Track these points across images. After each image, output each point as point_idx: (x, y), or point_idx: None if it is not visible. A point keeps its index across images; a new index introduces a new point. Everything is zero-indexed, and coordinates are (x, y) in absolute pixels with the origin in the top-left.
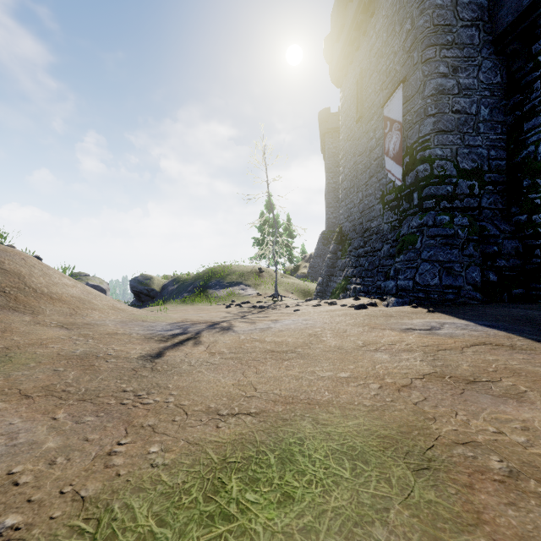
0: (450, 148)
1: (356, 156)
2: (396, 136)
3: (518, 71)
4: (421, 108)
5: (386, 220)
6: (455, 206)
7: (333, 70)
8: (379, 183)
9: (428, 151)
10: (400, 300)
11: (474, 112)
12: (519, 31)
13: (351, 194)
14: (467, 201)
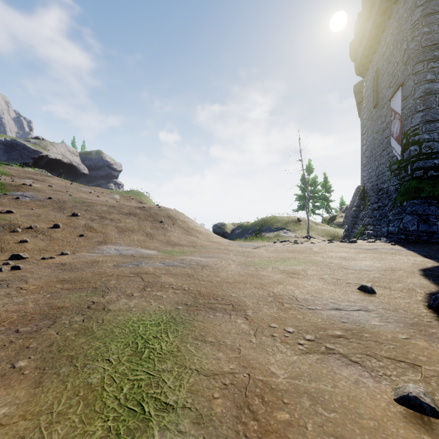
0: (437, 132)
1: (374, 133)
2: (397, 124)
3: None
4: (412, 106)
5: (392, 183)
6: None
7: (357, 66)
8: (388, 155)
9: (417, 137)
10: (388, 240)
11: None
12: None
13: (370, 162)
14: None
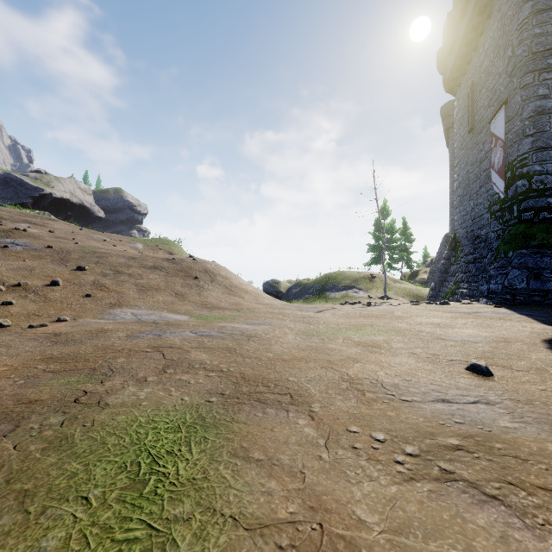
0: (551, 162)
1: (468, 166)
2: (499, 152)
3: None
4: (519, 129)
5: (493, 229)
6: None
7: (446, 81)
8: (487, 193)
9: (526, 168)
10: (489, 301)
11: None
12: None
13: (464, 202)
14: None
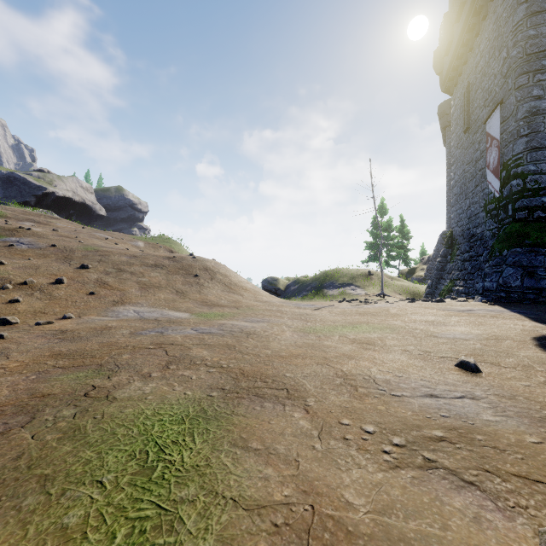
0: (545, 162)
1: (464, 165)
2: (494, 152)
3: None
4: (514, 130)
5: (488, 227)
6: None
7: (443, 81)
8: (482, 192)
9: (521, 168)
10: (484, 299)
11: None
12: None
13: (460, 201)
14: None
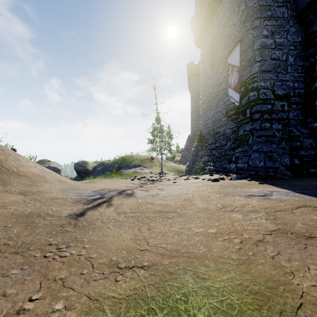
0: (270, 81)
1: (210, 89)
2: (235, 75)
3: (312, 33)
4: (251, 57)
5: (229, 127)
6: (272, 118)
7: (196, 37)
8: (224, 104)
9: (256, 84)
10: (239, 176)
11: (284, 59)
12: (313, 8)
13: (207, 112)
14: (280, 114)
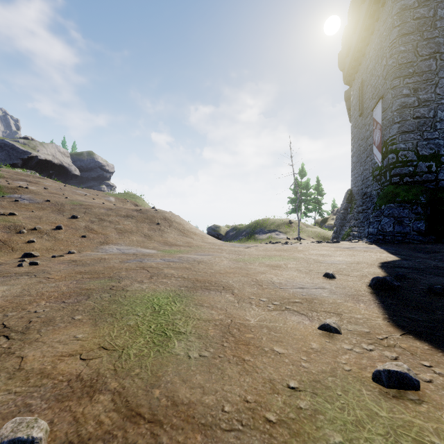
0: (412, 142)
1: (359, 140)
2: (378, 133)
3: None
4: (390, 118)
5: (374, 188)
6: (415, 180)
7: (345, 76)
8: (371, 162)
9: (395, 146)
10: (368, 240)
11: (432, 115)
12: None
13: (357, 167)
14: (426, 176)
